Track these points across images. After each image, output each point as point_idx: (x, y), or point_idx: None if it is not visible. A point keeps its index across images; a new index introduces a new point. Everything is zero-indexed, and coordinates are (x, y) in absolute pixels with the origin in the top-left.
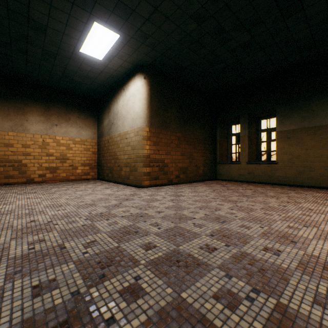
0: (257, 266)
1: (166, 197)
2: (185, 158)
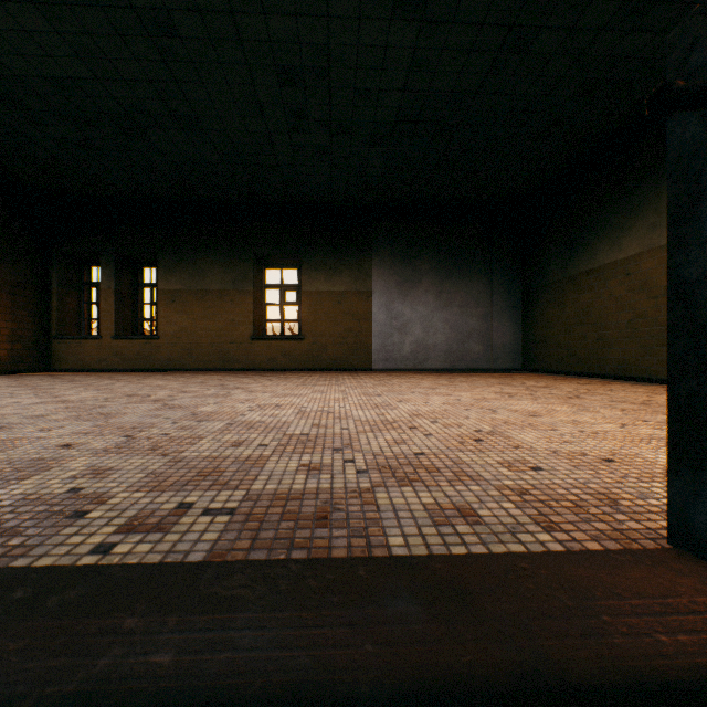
0: None
1: None
2: None
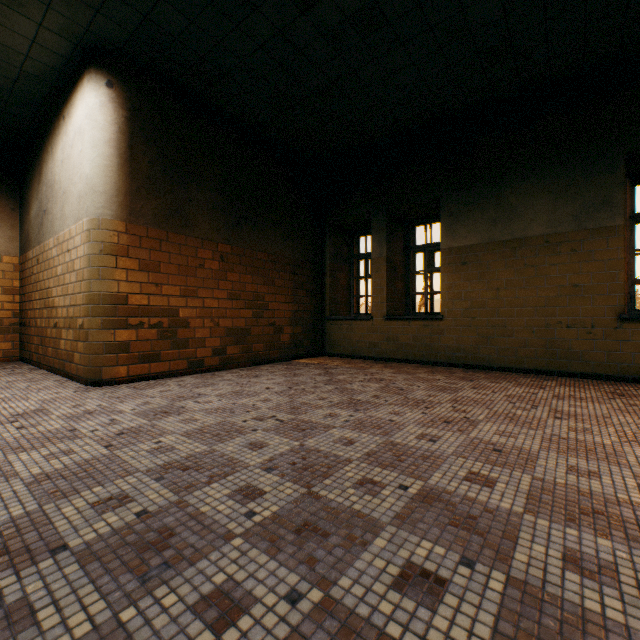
0: None
1: (120, 421)
2: (243, 305)
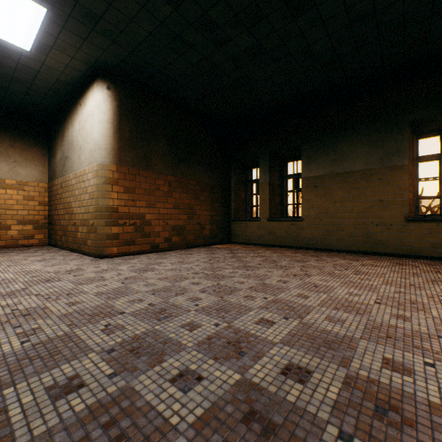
0: (117, 430)
1: (123, 274)
2: (182, 212)
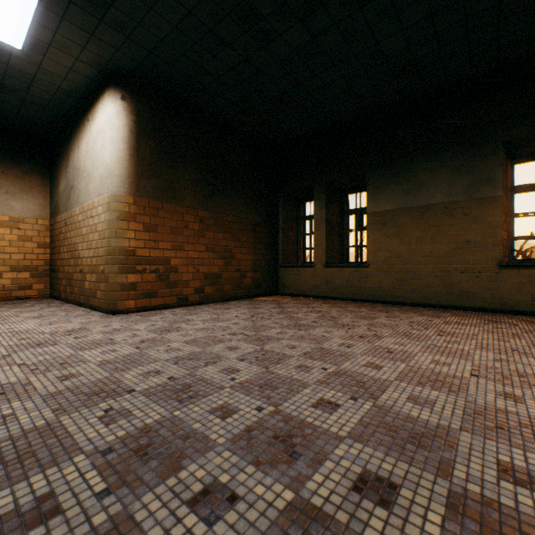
0: None
1: (140, 335)
2: (217, 256)
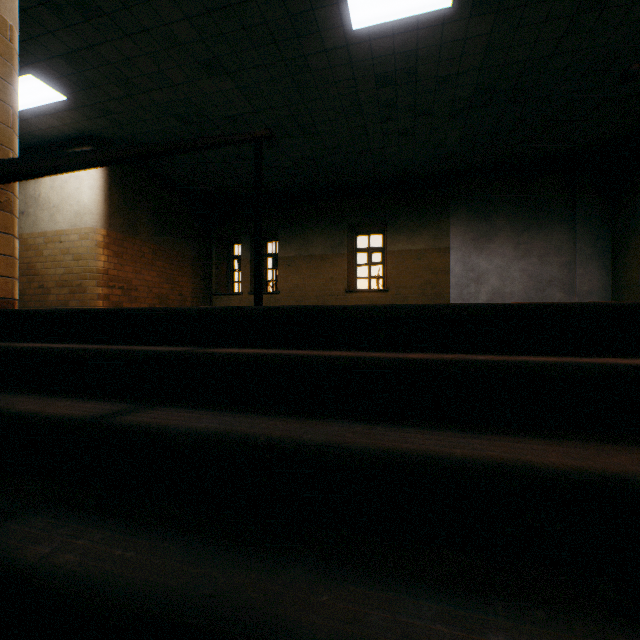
0: None
1: None
2: (165, 281)
